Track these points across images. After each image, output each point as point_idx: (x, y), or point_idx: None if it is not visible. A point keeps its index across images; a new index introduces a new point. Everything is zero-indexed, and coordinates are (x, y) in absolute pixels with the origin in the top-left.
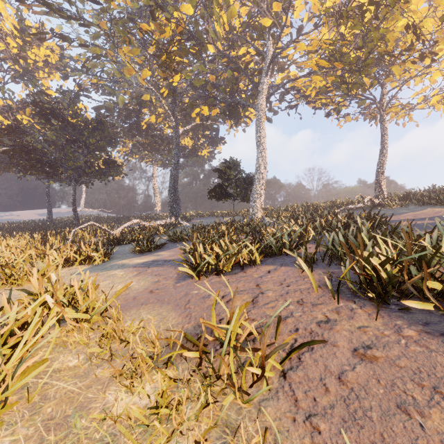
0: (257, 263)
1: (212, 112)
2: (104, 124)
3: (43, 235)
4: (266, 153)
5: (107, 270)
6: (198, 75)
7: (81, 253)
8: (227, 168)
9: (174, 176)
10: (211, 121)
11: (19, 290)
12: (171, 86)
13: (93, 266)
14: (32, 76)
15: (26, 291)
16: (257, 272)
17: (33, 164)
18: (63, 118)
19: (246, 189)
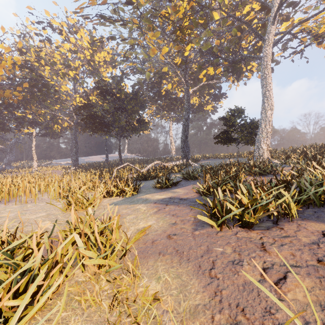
0: (293, 216)
1: (217, 71)
2: (137, 95)
3: (101, 171)
4: (272, 98)
5: (134, 203)
6: (205, 42)
7: (117, 187)
8: (231, 116)
9: (185, 127)
10: (215, 79)
11: (64, 221)
12: (183, 57)
13: (125, 198)
14: (98, 72)
15: (68, 223)
16: (302, 233)
17: (96, 126)
18: (112, 94)
19: (250, 133)
